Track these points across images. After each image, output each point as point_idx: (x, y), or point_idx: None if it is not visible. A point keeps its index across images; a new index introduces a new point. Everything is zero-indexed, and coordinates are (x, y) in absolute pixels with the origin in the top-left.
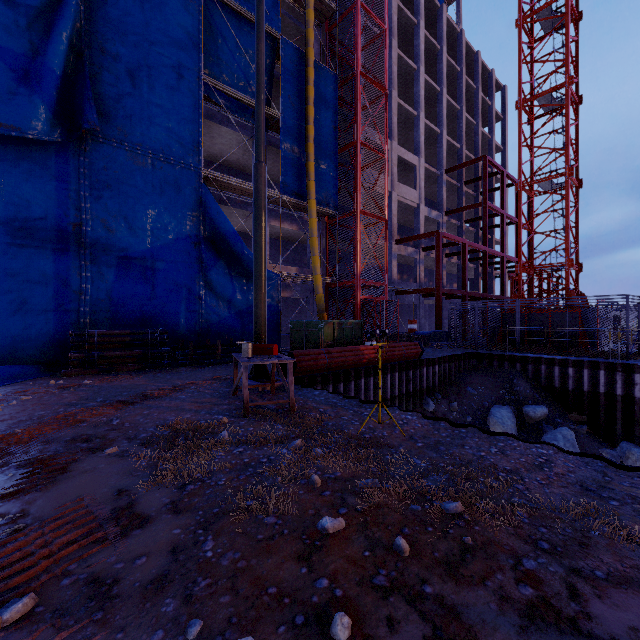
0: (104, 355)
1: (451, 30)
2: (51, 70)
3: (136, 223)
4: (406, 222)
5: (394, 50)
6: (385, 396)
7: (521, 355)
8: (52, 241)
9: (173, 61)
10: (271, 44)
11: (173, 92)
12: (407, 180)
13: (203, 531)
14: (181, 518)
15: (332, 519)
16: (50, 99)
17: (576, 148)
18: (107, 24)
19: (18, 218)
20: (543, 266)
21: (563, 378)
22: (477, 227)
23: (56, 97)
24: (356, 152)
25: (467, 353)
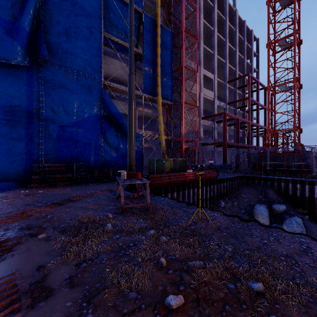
0: (51, 177)
1: (230, 10)
2: (23, 28)
3: (68, 108)
4: (207, 108)
5: (201, 20)
6: (198, 199)
7: (270, 177)
8: (24, 117)
9: (87, 24)
10: (138, 16)
11: (87, 40)
12: (208, 87)
13: (86, 304)
14: (73, 291)
15: (175, 296)
16: (23, 43)
17: (299, 68)
18: (53, 5)
19: (7, 105)
20: (281, 130)
21: (294, 189)
22: (244, 111)
23: (26, 42)
24: (182, 71)
25: (241, 176)
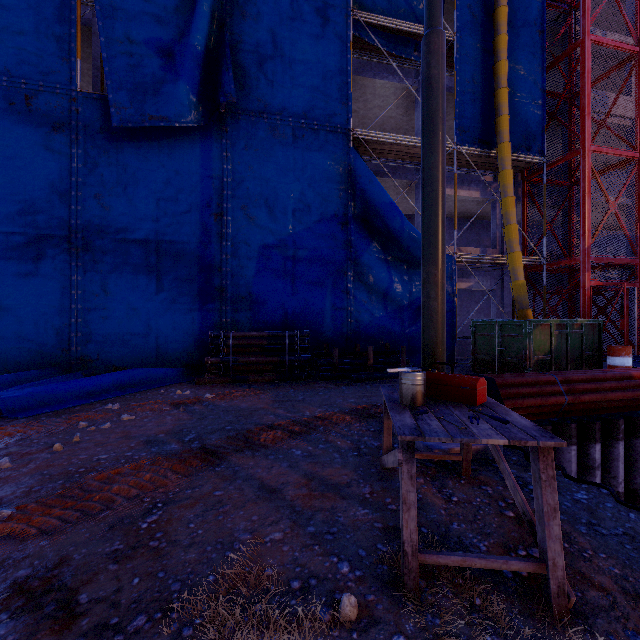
0: (239, 361)
1: None
2: (193, 48)
3: (277, 206)
4: None
5: None
6: None
7: None
8: (197, 235)
9: (317, 4)
10: None
11: (317, 42)
12: None
13: None
14: None
15: None
16: (192, 80)
17: None
18: None
19: (168, 214)
20: None
21: None
22: None
23: (199, 77)
24: (581, 55)
25: None
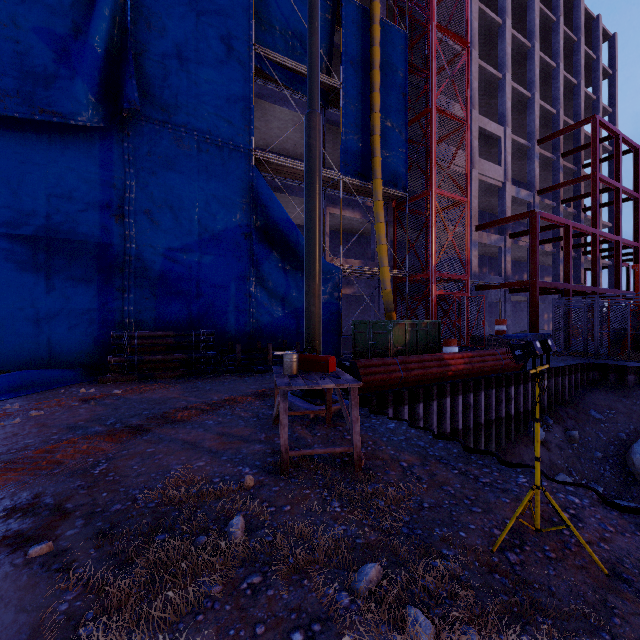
0: (145, 359)
1: None
2: (92, 48)
3: (182, 213)
4: (486, 206)
5: (474, 3)
6: (477, 420)
7: None
8: (96, 235)
9: (222, 31)
10: (330, 5)
11: (222, 66)
12: (488, 157)
13: None
14: None
15: None
16: (92, 80)
17: None
18: None
19: (62, 211)
20: None
21: None
22: (578, 208)
23: (98, 78)
24: (430, 120)
25: (585, 363)
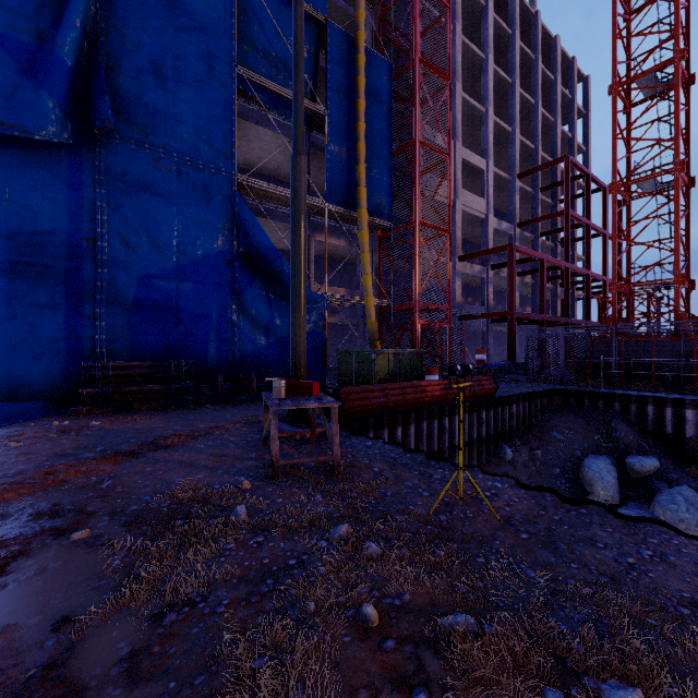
0: (120, 390)
1: (524, 12)
2: (61, 60)
3: (159, 237)
4: (471, 236)
5: (458, 36)
6: (452, 442)
7: (620, 393)
8: (63, 259)
9: (202, 50)
10: (315, 29)
11: (202, 85)
12: (472, 188)
13: None
14: None
15: None
16: (60, 94)
17: (686, 139)
18: (126, 8)
19: (24, 232)
20: (645, 284)
21: (677, 422)
22: (555, 241)
23: (67, 92)
24: (414, 153)
25: (550, 389)
